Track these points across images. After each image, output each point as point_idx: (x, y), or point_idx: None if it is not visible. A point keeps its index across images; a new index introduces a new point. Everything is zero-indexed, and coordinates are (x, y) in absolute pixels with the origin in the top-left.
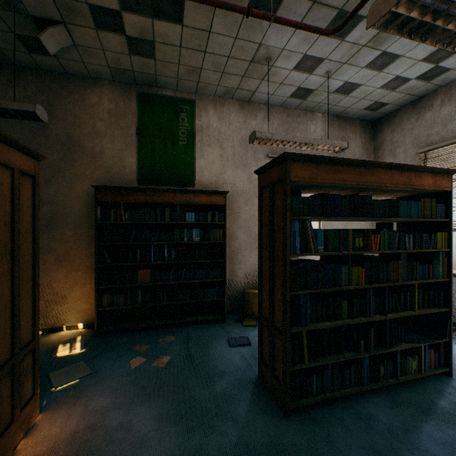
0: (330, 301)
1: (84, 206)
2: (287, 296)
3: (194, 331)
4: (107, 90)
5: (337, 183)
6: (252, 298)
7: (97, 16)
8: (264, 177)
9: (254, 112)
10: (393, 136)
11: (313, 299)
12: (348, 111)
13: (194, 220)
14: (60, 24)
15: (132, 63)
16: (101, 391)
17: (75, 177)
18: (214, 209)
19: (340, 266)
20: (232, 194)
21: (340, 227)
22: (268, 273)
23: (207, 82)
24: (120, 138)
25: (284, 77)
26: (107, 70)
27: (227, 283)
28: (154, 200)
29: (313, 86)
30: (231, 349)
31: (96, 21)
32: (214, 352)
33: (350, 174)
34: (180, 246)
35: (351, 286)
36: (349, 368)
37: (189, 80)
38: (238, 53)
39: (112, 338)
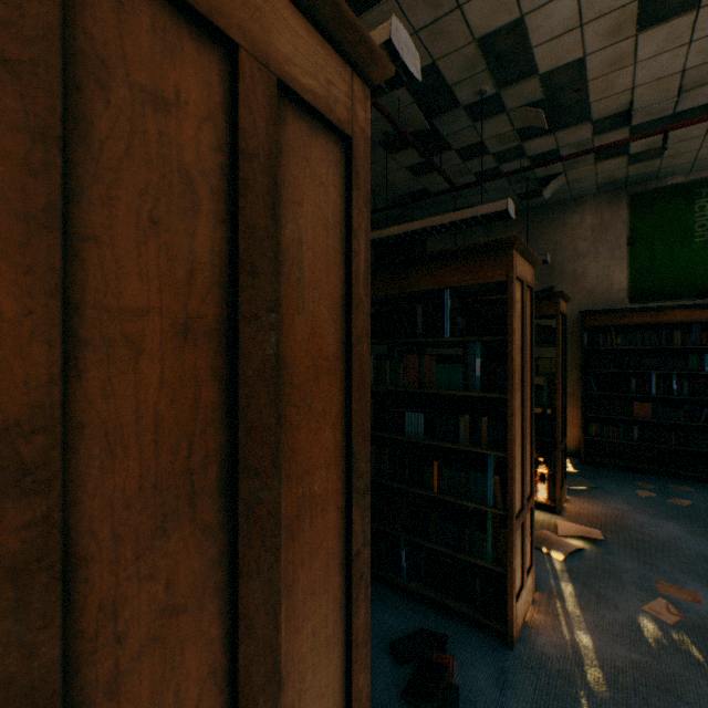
0: None
1: None
2: None
3: None
4: (589, 206)
5: None
6: None
7: (600, 154)
8: None
9: None
10: None
11: None
12: None
13: None
14: (560, 175)
15: (626, 172)
16: (614, 500)
17: None
18: None
19: None
20: None
21: None
22: None
23: None
24: (605, 254)
25: None
26: (592, 188)
27: None
28: (655, 321)
29: None
30: None
31: (596, 158)
32: None
33: None
34: (697, 378)
35: None
36: None
37: None
38: None
39: (601, 470)
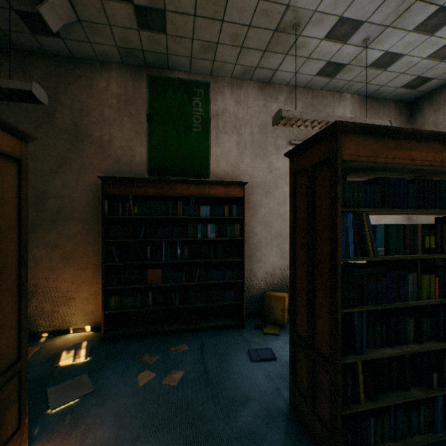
0: (392, 319)
1: (91, 199)
2: (338, 315)
3: (209, 339)
4: (116, 74)
5: (403, 163)
6: (274, 301)
7: None
8: (299, 159)
9: (274, 94)
10: (437, 117)
11: (369, 317)
12: (383, 90)
13: (209, 214)
14: None
15: (141, 41)
16: (102, 417)
17: (82, 168)
18: (231, 202)
19: (405, 274)
20: (250, 185)
21: (371, 222)
22: (305, 280)
23: (224, 60)
24: (130, 126)
25: (312, 49)
26: (115, 51)
27: (245, 284)
28: (165, 192)
29: (345, 60)
30: (253, 365)
31: None
32: (234, 368)
33: (420, 151)
34: (194, 243)
35: (420, 300)
36: (416, 408)
37: (204, 58)
38: (260, 20)
39: (119, 345)
